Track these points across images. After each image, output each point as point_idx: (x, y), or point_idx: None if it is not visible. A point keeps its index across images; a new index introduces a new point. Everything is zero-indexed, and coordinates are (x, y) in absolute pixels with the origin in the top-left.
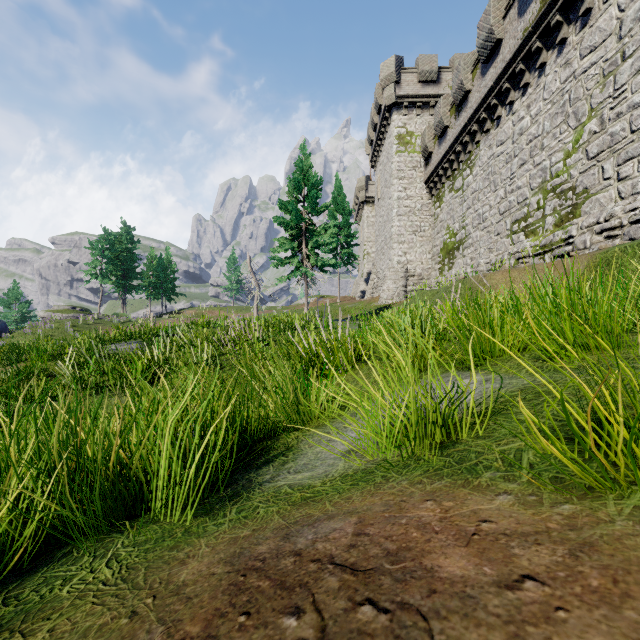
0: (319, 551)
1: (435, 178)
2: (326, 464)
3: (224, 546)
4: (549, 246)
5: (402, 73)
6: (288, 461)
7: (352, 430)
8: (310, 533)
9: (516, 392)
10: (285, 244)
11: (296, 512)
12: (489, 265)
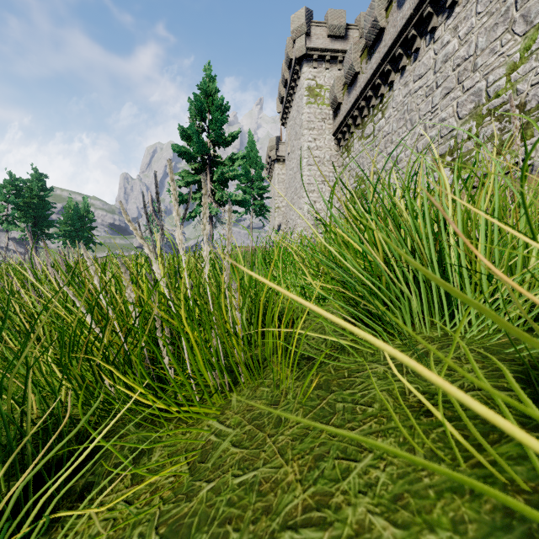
0: None
1: (344, 128)
2: None
3: None
4: None
5: (312, 26)
6: None
7: None
8: None
9: None
10: (186, 177)
11: None
12: None
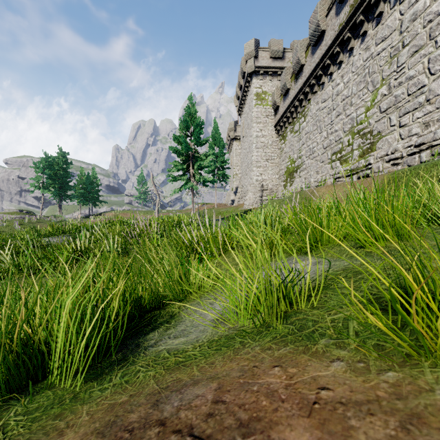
0: (181, 420)
1: (281, 123)
2: (198, 330)
3: (102, 414)
4: (356, 170)
5: (259, 51)
6: (170, 327)
7: (220, 301)
8: (176, 400)
9: (339, 271)
10: (177, 166)
11: (169, 376)
12: (317, 183)
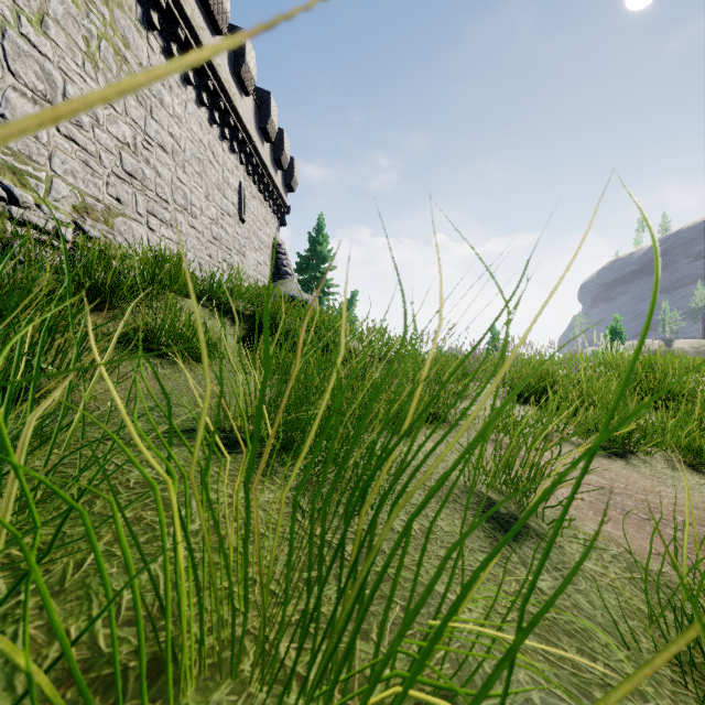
0: None
1: None
2: None
3: None
4: None
5: None
6: None
7: None
8: None
9: None
10: None
11: None
12: None
